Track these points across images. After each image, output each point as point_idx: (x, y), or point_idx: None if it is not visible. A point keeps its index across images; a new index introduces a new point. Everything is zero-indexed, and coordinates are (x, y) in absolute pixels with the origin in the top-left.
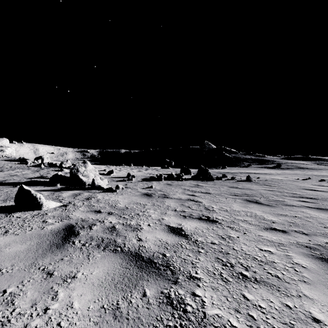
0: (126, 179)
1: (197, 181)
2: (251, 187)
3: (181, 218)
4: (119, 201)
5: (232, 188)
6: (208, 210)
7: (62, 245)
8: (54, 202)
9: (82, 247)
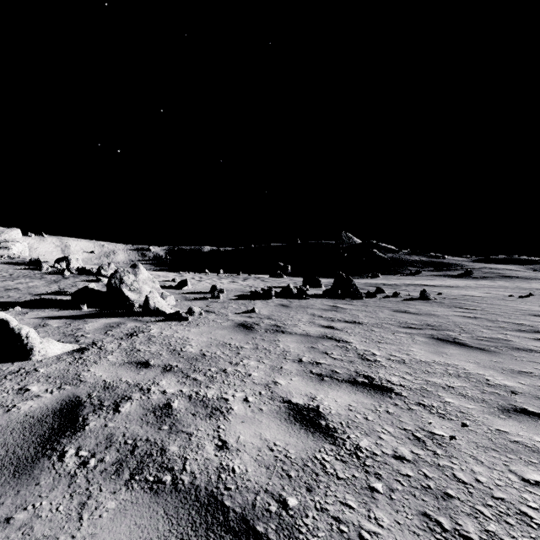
0: (209, 296)
1: (333, 299)
2: (434, 312)
3: (313, 380)
4: (189, 340)
5: (399, 313)
6: (367, 360)
7: (32, 463)
8: (60, 343)
9: (77, 471)
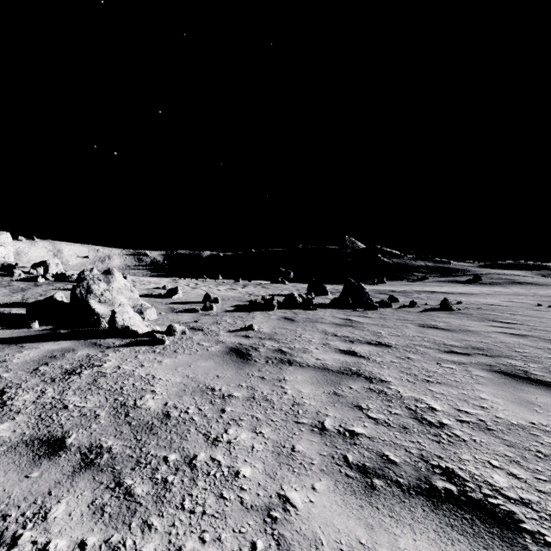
0: (201, 307)
1: (343, 310)
2: (468, 327)
3: (355, 488)
4: (154, 382)
5: (428, 328)
6: (428, 425)
7: None
8: None
9: None
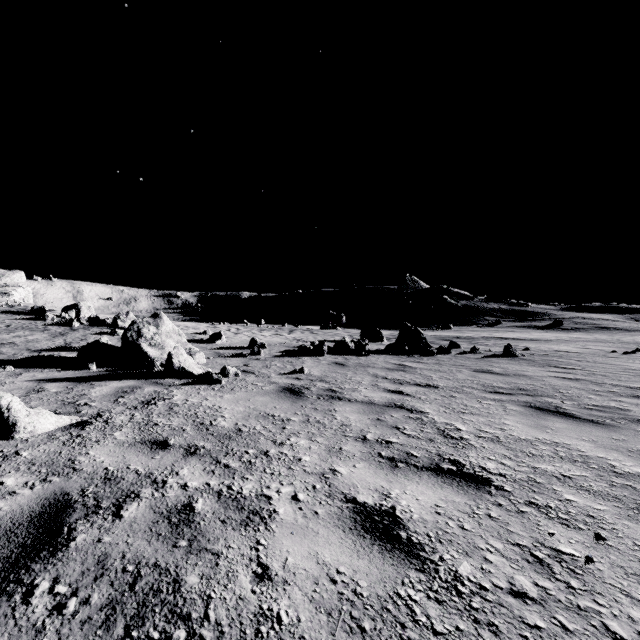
0: (248, 352)
1: (398, 356)
2: (524, 372)
3: (383, 467)
4: (222, 410)
5: (481, 373)
6: (450, 438)
7: None
8: (53, 415)
9: (47, 621)
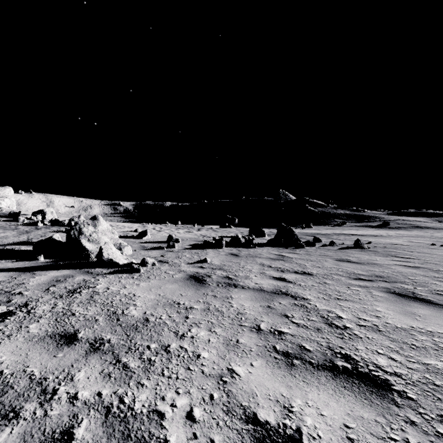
0: (166, 245)
1: (277, 248)
2: (374, 261)
3: (280, 365)
4: (135, 298)
5: (342, 262)
6: (335, 327)
7: None
8: None
9: None
